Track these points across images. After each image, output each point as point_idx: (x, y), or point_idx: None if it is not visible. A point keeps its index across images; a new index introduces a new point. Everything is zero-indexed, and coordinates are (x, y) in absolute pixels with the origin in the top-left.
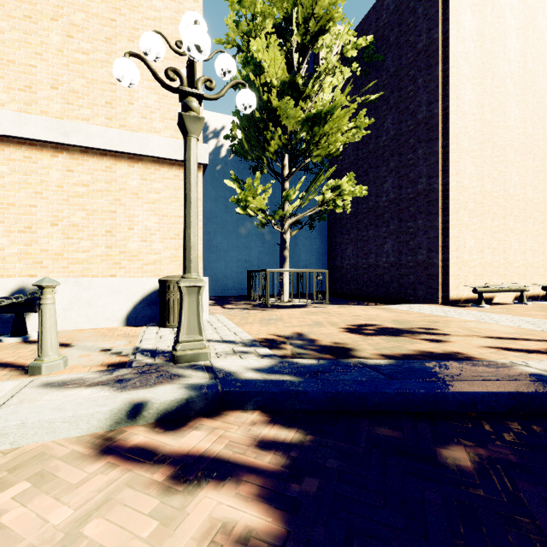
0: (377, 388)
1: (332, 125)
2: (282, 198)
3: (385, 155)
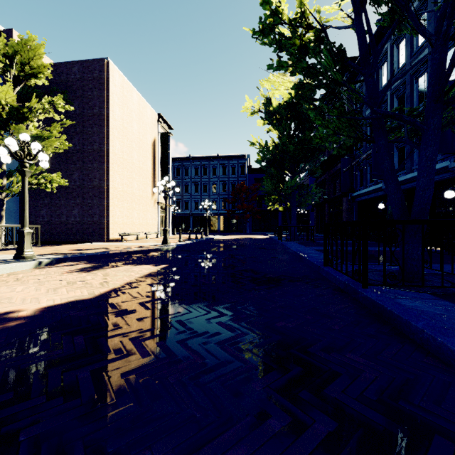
0: (99, 254)
1: (47, 143)
2: (0, 175)
3: (73, 158)
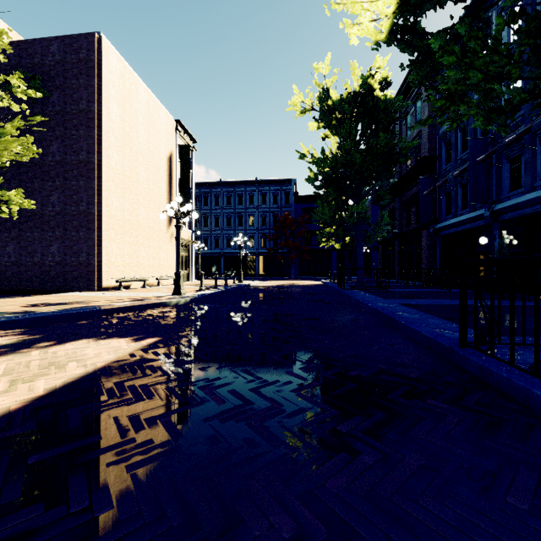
0: (55, 314)
1: None
2: None
3: (51, 173)
